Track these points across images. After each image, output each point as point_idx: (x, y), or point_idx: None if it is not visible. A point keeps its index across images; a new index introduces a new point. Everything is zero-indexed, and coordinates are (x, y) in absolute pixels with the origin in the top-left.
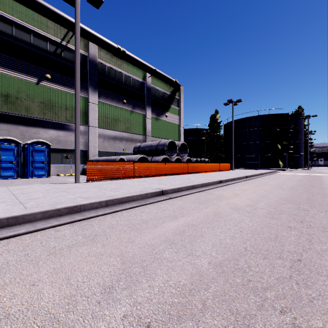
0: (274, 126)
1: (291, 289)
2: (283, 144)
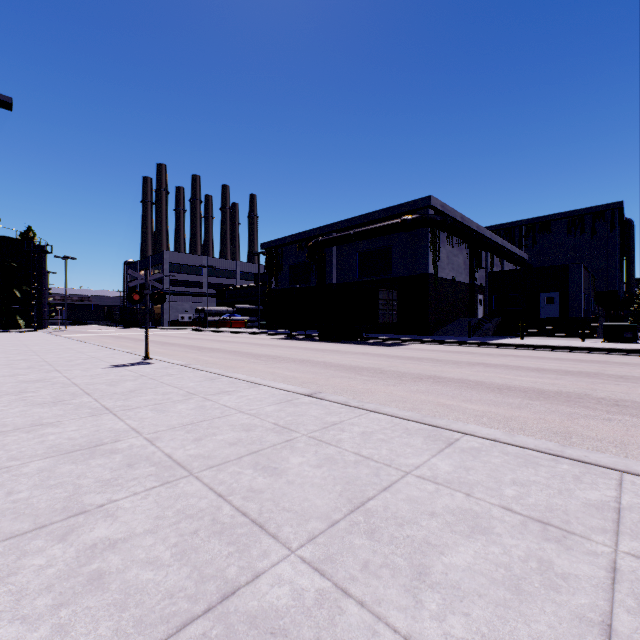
0: (9, 258)
1: (202, 348)
2: (23, 290)
